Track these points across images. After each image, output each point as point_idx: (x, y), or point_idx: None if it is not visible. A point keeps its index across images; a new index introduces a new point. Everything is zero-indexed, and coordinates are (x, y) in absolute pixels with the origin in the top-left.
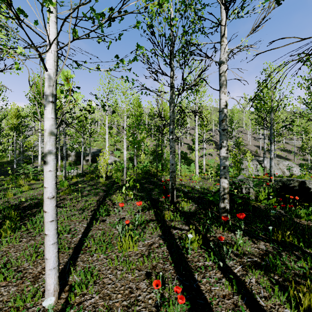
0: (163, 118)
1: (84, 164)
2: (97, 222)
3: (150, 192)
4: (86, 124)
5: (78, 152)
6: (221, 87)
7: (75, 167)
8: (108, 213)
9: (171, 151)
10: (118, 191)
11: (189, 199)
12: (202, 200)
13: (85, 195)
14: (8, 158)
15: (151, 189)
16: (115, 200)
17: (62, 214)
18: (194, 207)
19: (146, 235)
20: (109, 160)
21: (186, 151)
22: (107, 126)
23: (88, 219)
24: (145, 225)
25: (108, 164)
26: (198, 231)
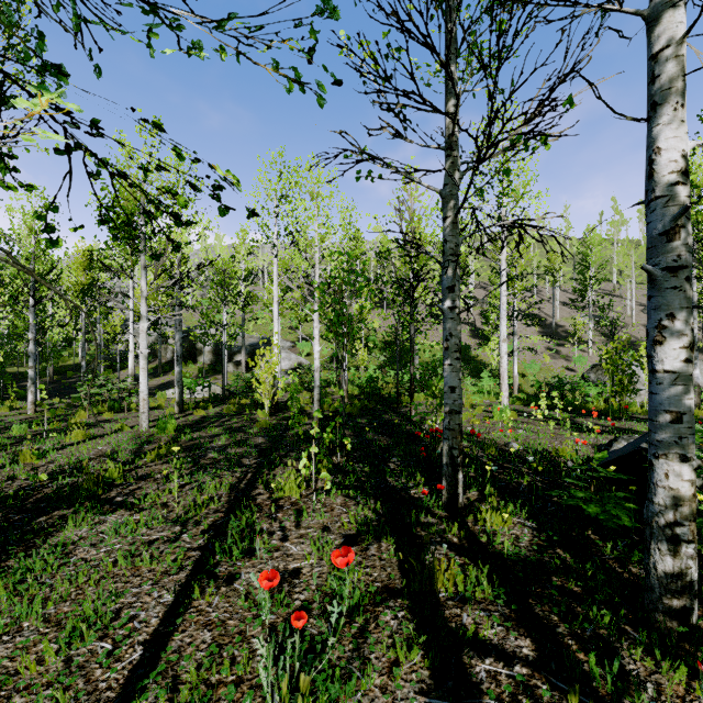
0: (420, 248)
1: (230, 371)
2: (209, 585)
3: (383, 462)
4: (230, 280)
5: (215, 346)
6: (661, 104)
7: (211, 378)
8: (251, 545)
9: (448, 349)
10: (295, 455)
11: (503, 496)
12: (545, 500)
13: (202, 469)
14: (78, 357)
15: (385, 450)
16: (281, 491)
17: (121, 536)
18: (528, 532)
19: (368, 681)
20: (287, 363)
21: (467, 342)
22: (276, 284)
23: (188, 566)
24: (367, 617)
25: (284, 371)
26: (578, 675)
